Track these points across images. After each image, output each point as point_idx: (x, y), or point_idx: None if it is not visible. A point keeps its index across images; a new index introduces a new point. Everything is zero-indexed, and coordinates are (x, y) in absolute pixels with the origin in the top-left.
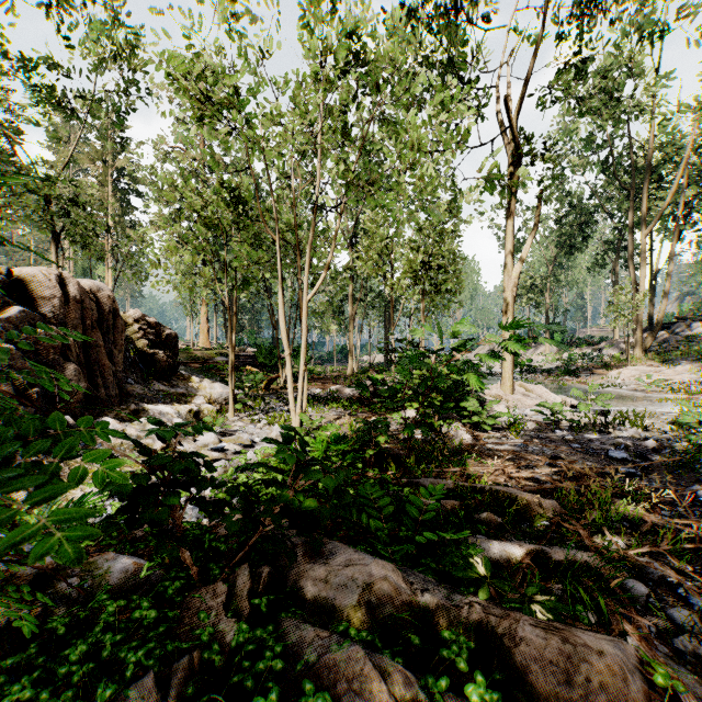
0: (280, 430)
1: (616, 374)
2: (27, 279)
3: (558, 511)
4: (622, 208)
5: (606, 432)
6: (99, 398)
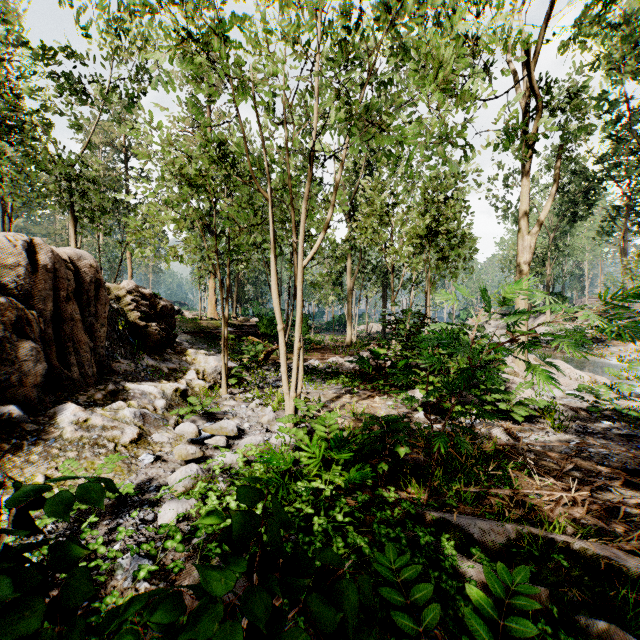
0: (272, 414)
1: (636, 347)
2: None
3: None
4: (632, 173)
5: None
6: (70, 379)
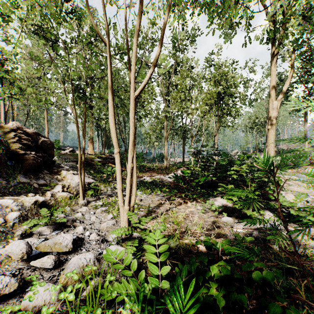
0: (111, 221)
1: None
2: None
3: None
4: (311, 79)
5: None
6: None
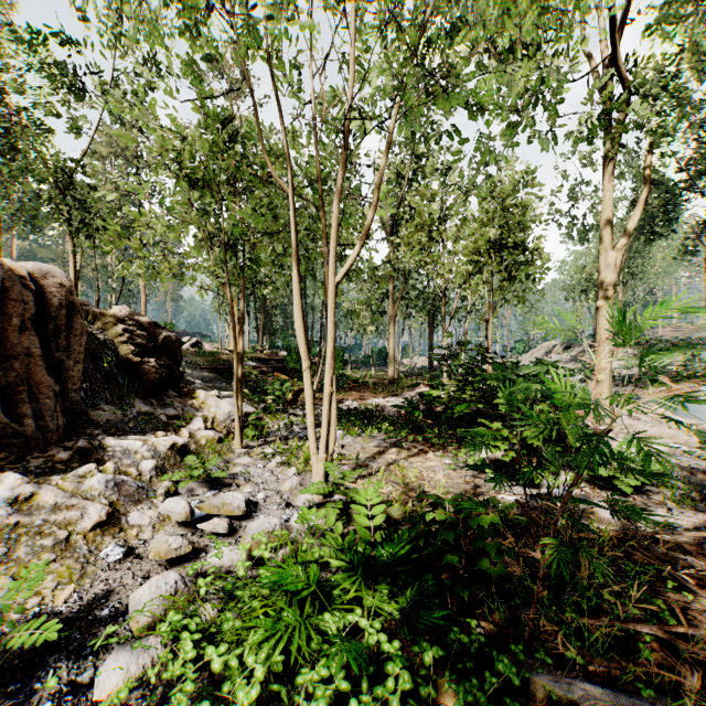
0: (296, 479)
1: None
2: None
3: None
4: None
5: None
6: (21, 435)
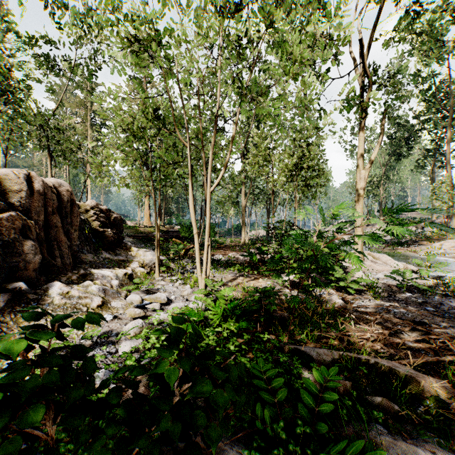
0: (190, 289)
1: (438, 245)
2: (2, 177)
3: (451, 393)
4: (438, 126)
5: (450, 296)
6: (55, 266)
